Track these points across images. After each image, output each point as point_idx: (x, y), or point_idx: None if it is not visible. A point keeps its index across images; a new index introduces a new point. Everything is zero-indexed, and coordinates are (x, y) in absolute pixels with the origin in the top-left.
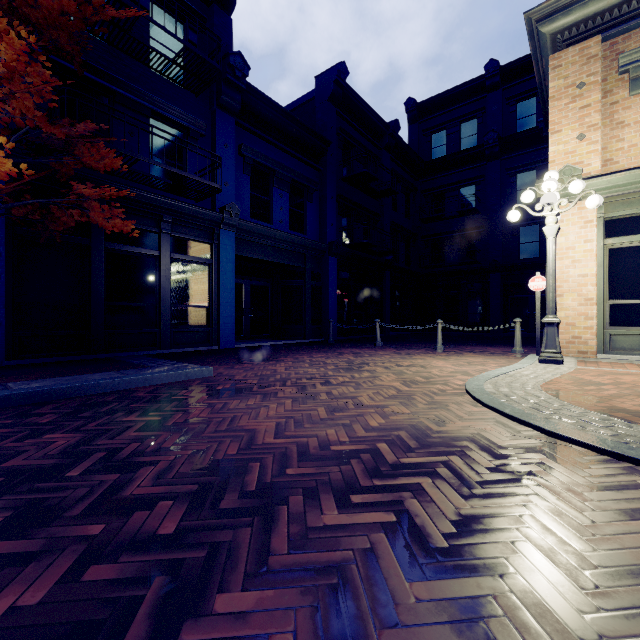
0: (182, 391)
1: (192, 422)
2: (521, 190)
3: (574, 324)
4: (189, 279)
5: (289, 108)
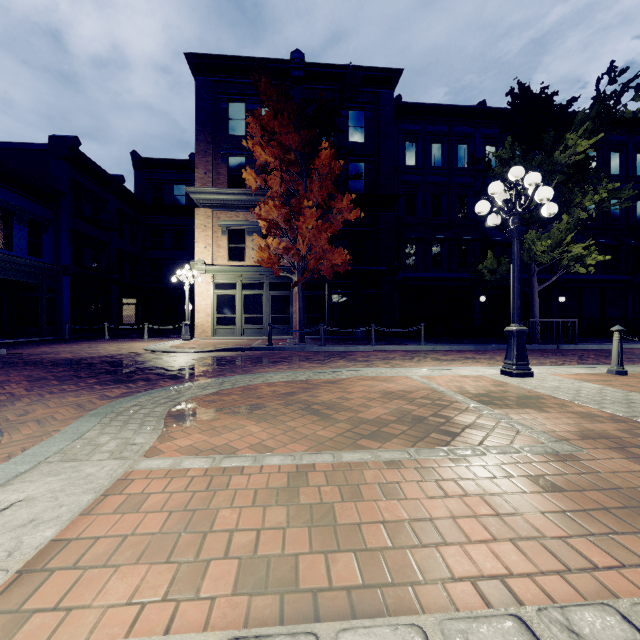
0: (6, 356)
1: (37, 358)
2: None
3: (204, 325)
4: None
5: (19, 146)
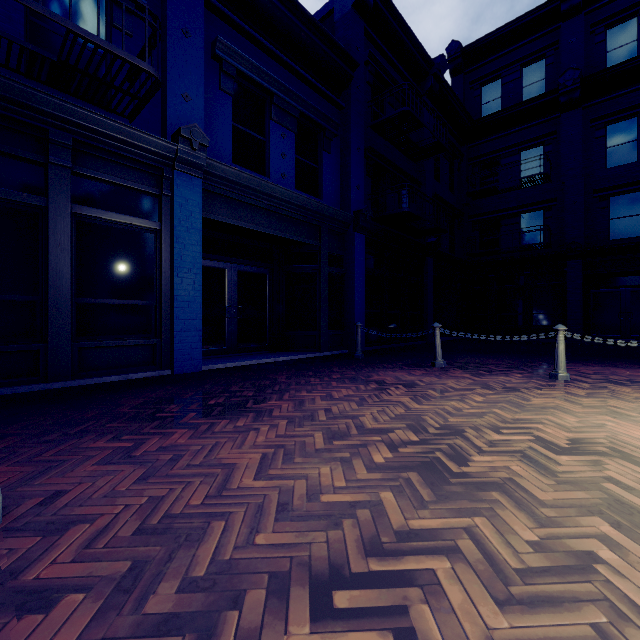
0: None
1: None
2: (612, 147)
3: None
4: (115, 254)
5: None
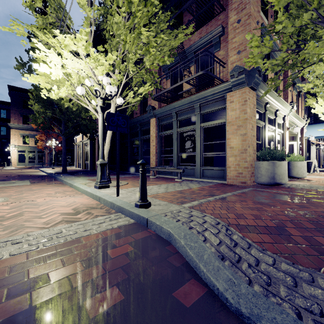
0: None
1: None
2: (2, 131)
3: (14, 162)
4: None
5: None
